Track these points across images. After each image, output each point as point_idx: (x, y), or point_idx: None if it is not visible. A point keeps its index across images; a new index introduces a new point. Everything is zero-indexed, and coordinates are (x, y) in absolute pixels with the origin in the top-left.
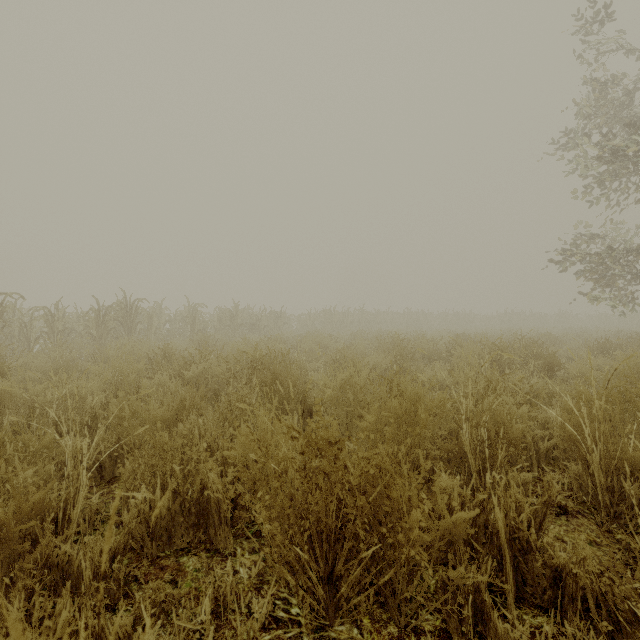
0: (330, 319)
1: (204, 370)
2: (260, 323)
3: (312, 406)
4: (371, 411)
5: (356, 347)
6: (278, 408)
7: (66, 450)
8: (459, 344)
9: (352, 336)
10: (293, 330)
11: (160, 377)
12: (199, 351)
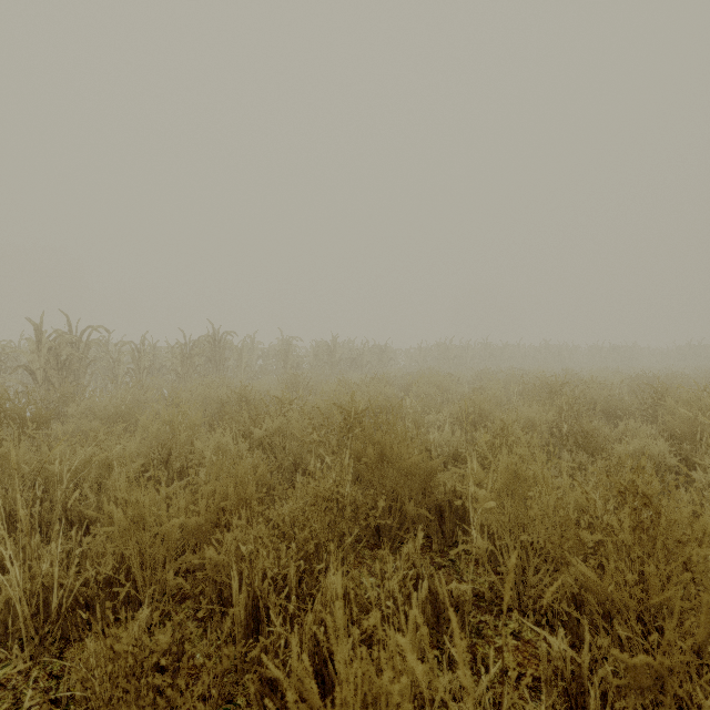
0: (445, 354)
1: (281, 426)
2: (362, 359)
3: (442, 500)
4: (607, 572)
5: (490, 393)
6: (386, 504)
7: (11, 590)
8: (662, 393)
9: (477, 376)
10: (400, 367)
11: (218, 437)
12: (277, 398)
